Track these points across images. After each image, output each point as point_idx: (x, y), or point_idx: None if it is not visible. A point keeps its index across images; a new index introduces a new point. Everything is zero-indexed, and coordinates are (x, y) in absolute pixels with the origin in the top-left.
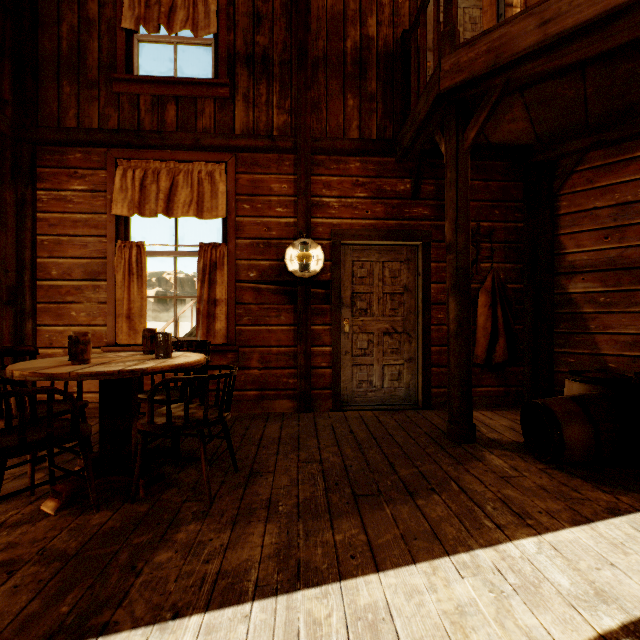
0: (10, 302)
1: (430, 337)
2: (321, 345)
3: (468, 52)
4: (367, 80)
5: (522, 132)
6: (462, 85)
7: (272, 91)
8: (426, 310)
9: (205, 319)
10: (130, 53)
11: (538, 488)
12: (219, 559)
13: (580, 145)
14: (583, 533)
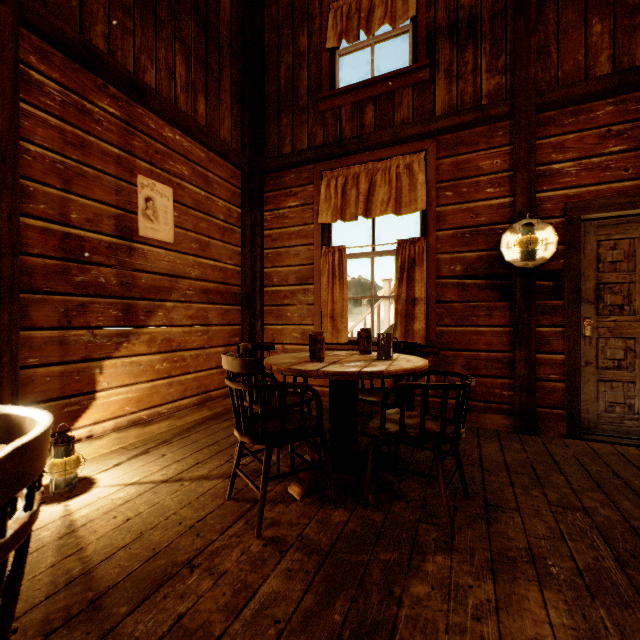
0: (247, 305)
1: None
2: (549, 352)
3: None
4: None
5: None
6: None
7: (480, 54)
8: None
9: (403, 319)
10: (332, 70)
11: None
12: (493, 621)
13: None
14: None
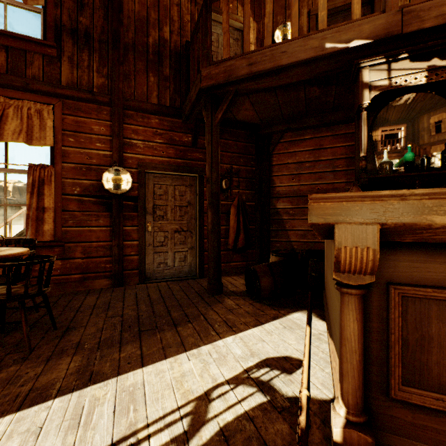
0: None
1: (203, 233)
2: (131, 240)
3: (215, 69)
4: (163, 66)
5: (253, 116)
6: (214, 86)
7: (93, 59)
8: (201, 217)
9: (34, 222)
10: None
11: (245, 312)
12: (32, 382)
13: (281, 128)
14: (257, 330)
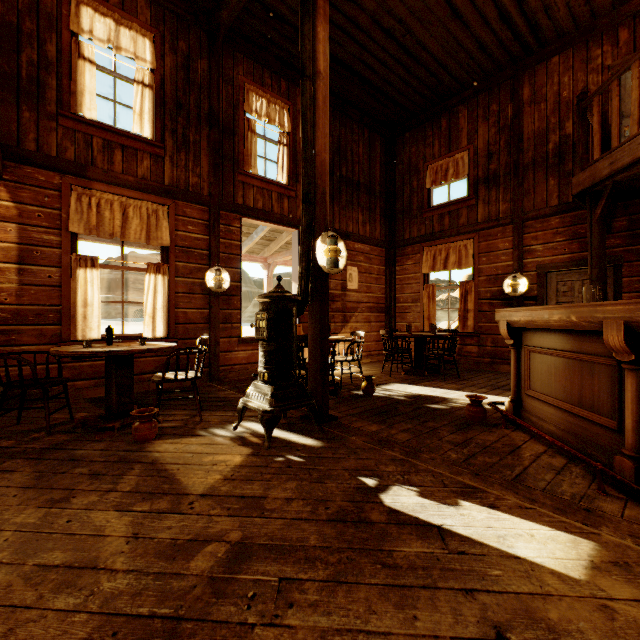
0: (387, 313)
1: None
2: None
3: (582, 175)
4: (564, 164)
5: None
6: (591, 185)
7: (498, 192)
8: None
9: (462, 320)
10: (429, 197)
11: None
12: (440, 385)
13: None
14: None
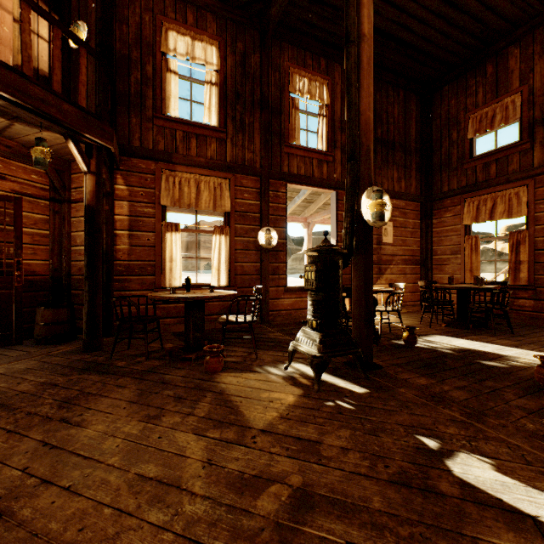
0: (423, 265)
1: None
2: None
3: None
4: None
5: None
6: None
7: None
8: None
9: (512, 271)
10: (471, 147)
11: None
12: (490, 340)
13: None
14: None
